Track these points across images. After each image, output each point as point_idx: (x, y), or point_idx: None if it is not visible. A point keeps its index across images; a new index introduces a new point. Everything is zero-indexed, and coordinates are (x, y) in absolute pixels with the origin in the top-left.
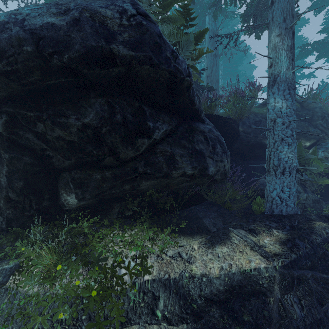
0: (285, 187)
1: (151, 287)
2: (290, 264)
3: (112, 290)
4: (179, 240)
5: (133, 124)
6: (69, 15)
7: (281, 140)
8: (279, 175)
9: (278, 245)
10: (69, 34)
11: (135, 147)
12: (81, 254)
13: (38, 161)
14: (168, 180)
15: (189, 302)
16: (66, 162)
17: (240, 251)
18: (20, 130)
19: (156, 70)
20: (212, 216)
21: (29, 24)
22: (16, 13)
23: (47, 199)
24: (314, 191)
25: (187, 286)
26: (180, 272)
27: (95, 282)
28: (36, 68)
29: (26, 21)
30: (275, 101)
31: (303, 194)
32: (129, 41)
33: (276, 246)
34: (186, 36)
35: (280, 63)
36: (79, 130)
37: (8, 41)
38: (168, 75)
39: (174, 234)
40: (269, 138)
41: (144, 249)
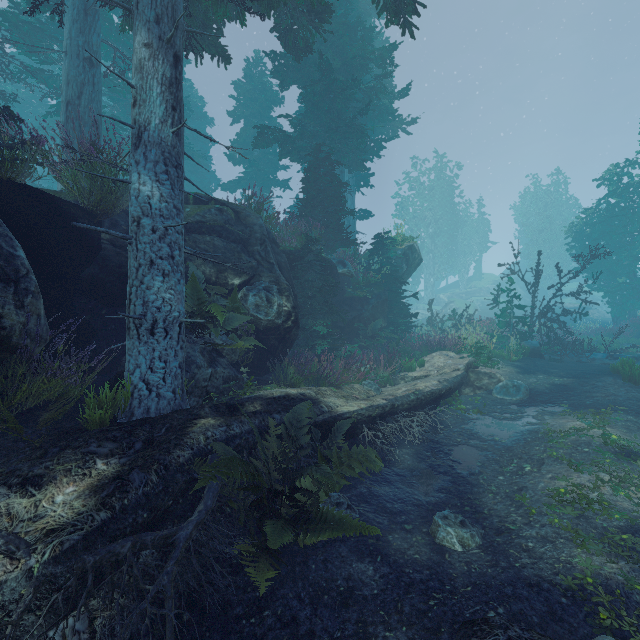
0: (156, 360)
1: None
2: (81, 544)
3: None
4: None
5: None
6: None
7: (151, 264)
8: (145, 335)
9: (81, 500)
10: None
11: None
12: None
13: None
14: None
15: None
16: None
17: None
18: None
19: None
20: None
21: None
22: None
23: None
24: (243, 361)
25: None
26: None
27: None
28: None
29: None
30: (141, 180)
31: (205, 370)
32: None
33: (74, 505)
34: None
35: (150, 104)
36: None
37: None
38: None
39: None
40: (130, 257)
41: None
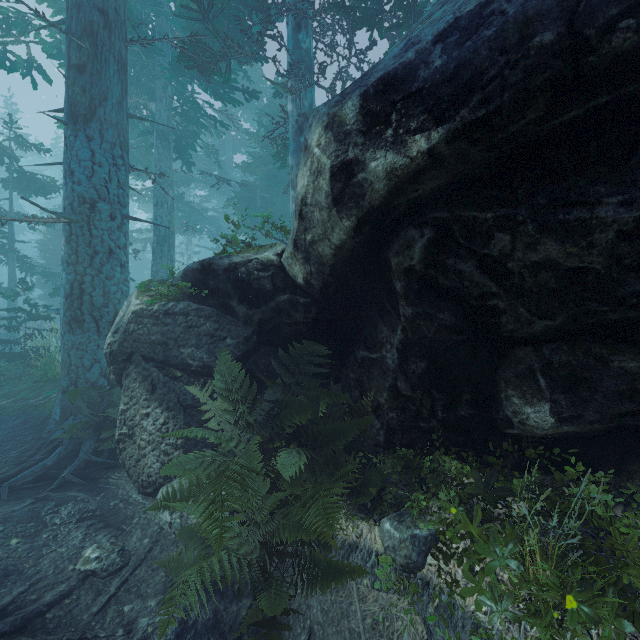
0: None
1: None
2: None
3: None
4: None
5: None
6: None
7: None
8: None
9: None
10: None
11: None
12: (617, 583)
13: (464, 321)
14: None
15: None
16: (537, 323)
17: None
18: (448, 257)
19: None
20: None
21: None
22: None
23: (466, 402)
24: None
25: None
26: None
27: None
28: (543, 89)
29: None
30: None
31: None
32: None
33: None
34: None
35: None
36: (622, 236)
37: (493, 43)
38: None
39: None
40: None
41: None
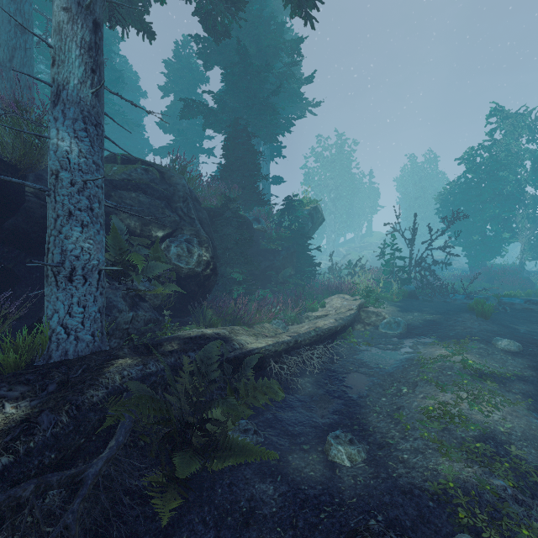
0: (74, 305)
1: None
2: None
3: None
4: None
5: None
6: None
7: (69, 215)
8: (64, 282)
9: None
10: None
11: None
12: None
13: None
14: None
15: None
16: None
17: None
18: None
19: None
20: None
21: None
22: None
23: None
24: (166, 305)
25: None
26: None
27: None
28: None
29: None
30: (59, 136)
31: (127, 313)
32: None
33: None
34: None
35: (68, 65)
36: None
37: None
38: None
39: None
40: (49, 209)
41: None
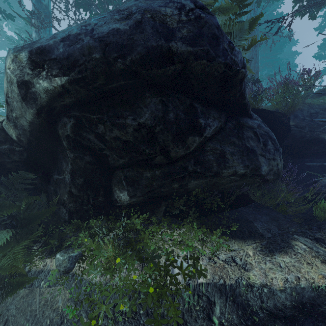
0: None
1: (206, 290)
2: None
3: (167, 289)
4: (230, 244)
5: (184, 122)
6: (131, 19)
7: None
8: None
9: None
10: (132, 37)
11: (185, 145)
12: (136, 249)
13: (96, 160)
14: (217, 180)
15: (249, 313)
16: (120, 160)
17: (308, 263)
18: (83, 132)
19: (212, 64)
20: (263, 220)
21: (97, 33)
22: (86, 24)
23: (102, 195)
24: None
25: (245, 295)
26: (236, 279)
27: (150, 279)
28: (101, 73)
29: (94, 31)
30: None
31: None
32: (187, 36)
33: None
34: (240, 25)
35: None
36: (135, 130)
37: (80, 51)
38: (224, 68)
39: (224, 236)
40: None
41: (195, 250)
